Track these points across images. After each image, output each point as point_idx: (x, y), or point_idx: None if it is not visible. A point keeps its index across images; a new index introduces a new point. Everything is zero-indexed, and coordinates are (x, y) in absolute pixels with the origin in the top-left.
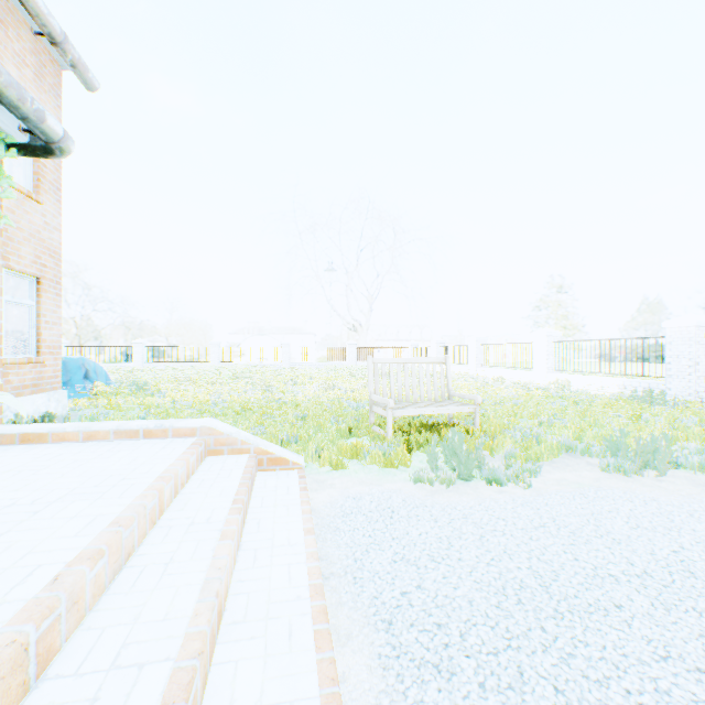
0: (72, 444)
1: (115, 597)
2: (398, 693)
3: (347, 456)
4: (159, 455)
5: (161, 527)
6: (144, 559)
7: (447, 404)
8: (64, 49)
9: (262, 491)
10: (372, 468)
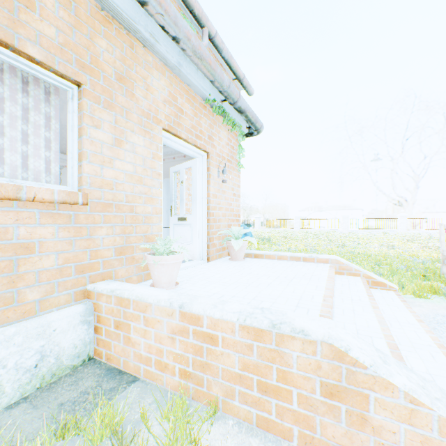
0: (273, 260)
1: (338, 315)
2: None
3: (425, 291)
4: (317, 269)
5: (336, 297)
6: (339, 306)
7: None
8: (243, 82)
9: (374, 297)
10: None
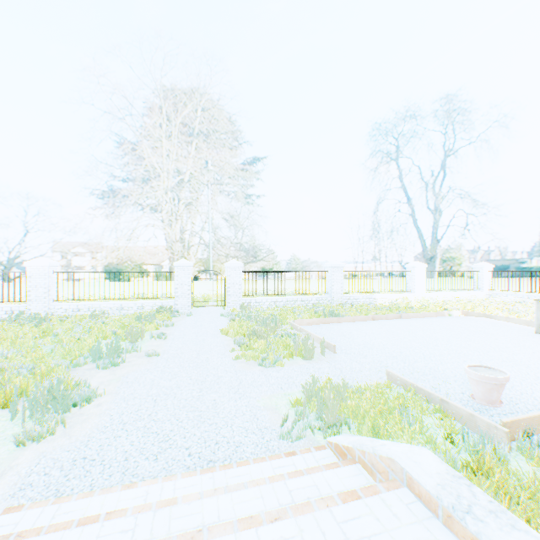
0: None
1: None
2: (248, 458)
3: None
4: None
5: None
6: None
7: None
8: None
9: None
10: None
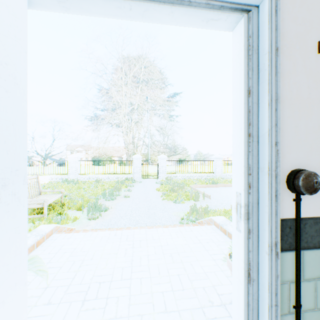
0: None
1: None
2: None
3: None
4: (84, 236)
5: None
6: None
7: (52, 195)
8: None
9: None
10: (70, 225)
